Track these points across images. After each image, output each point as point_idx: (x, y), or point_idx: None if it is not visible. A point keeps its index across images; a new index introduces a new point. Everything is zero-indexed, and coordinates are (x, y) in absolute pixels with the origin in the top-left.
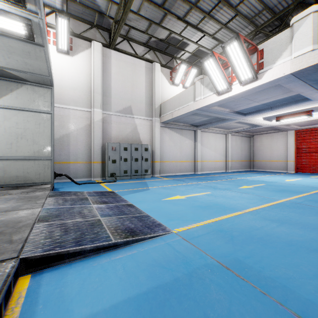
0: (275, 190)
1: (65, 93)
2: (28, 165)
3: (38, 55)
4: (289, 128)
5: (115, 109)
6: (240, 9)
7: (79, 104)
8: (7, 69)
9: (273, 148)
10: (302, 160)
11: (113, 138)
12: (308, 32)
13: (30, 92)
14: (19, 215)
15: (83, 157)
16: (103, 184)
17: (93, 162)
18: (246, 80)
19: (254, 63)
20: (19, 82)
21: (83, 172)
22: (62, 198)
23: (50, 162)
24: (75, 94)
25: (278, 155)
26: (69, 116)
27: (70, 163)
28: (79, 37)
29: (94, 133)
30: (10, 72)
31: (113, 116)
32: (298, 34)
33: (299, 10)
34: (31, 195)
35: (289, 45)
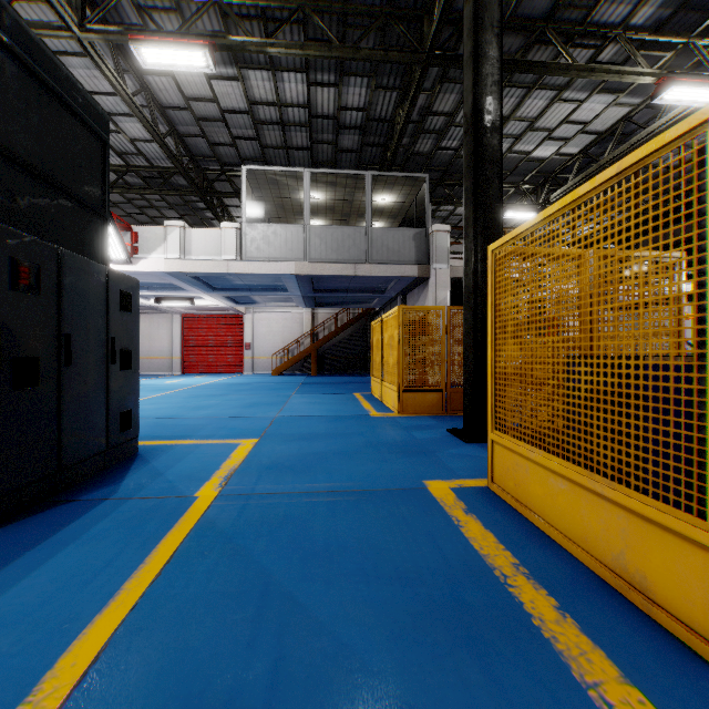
0: (152, 390)
1: None
2: None
3: None
4: (174, 311)
5: None
6: None
7: None
8: None
9: (153, 337)
10: (190, 356)
11: None
12: (178, 242)
13: None
14: None
15: None
16: None
17: None
18: (119, 260)
19: (128, 243)
20: None
21: None
22: None
23: None
24: None
25: (161, 349)
26: None
27: None
28: None
29: None
30: None
31: None
32: (170, 238)
33: (181, 175)
34: None
35: (164, 244)
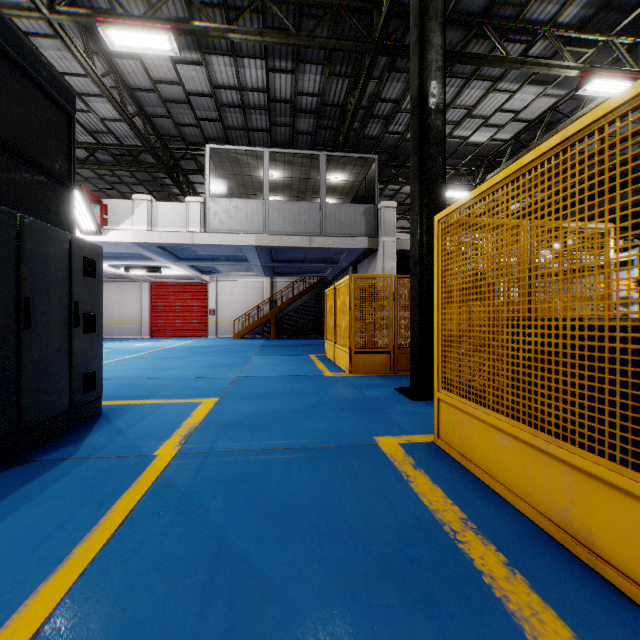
0: (121, 353)
1: None
2: None
3: None
4: (143, 280)
5: None
6: (77, 115)
7: None
8: None
9: (123, 304)
10: (158, 321)
11: None
12: (145, 214)
13: None
14: None
15: None
16: None
17: None
18: (89, 231)
19: (98, 215)
20: None
21: None
22: None
23: None
24: None
25: (130, 315)
26: None
27: None
28: None
29: None
30: None
31: None
32: (138, 211)
33: (149, 154)
34: None
35: (132, 217)
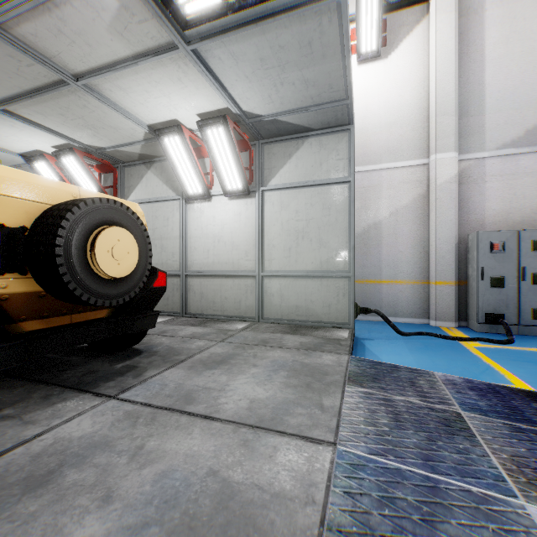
0: None
1: (372, 140)
2: (312, 288)
3: (325, 43)
4: None
5: (497, 141)
6: None
7: (400, 155)
8: (281, 115)
9: None
10: None
11: (488, 221)
12: None
13: (315, 150)
14: (273, 477)
15: (409, 271)
16: (471, 344)
17: (434, 282)
18: None
19: None
20: (298, 137)
21: (410, 304)
22: (381, 395)
23: (348, 283)
24: (392, 136)
25: None
26: (380, 185)
27: (382, 282)
28: (400, 8)
29: (437, 214)
30: (286, 121)
31: (488, 160)
32: None
33: None
34: (313, 362)
35: None
